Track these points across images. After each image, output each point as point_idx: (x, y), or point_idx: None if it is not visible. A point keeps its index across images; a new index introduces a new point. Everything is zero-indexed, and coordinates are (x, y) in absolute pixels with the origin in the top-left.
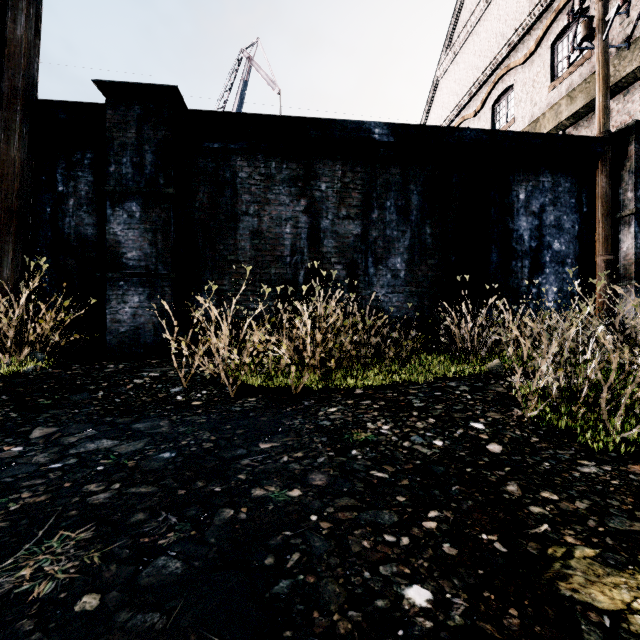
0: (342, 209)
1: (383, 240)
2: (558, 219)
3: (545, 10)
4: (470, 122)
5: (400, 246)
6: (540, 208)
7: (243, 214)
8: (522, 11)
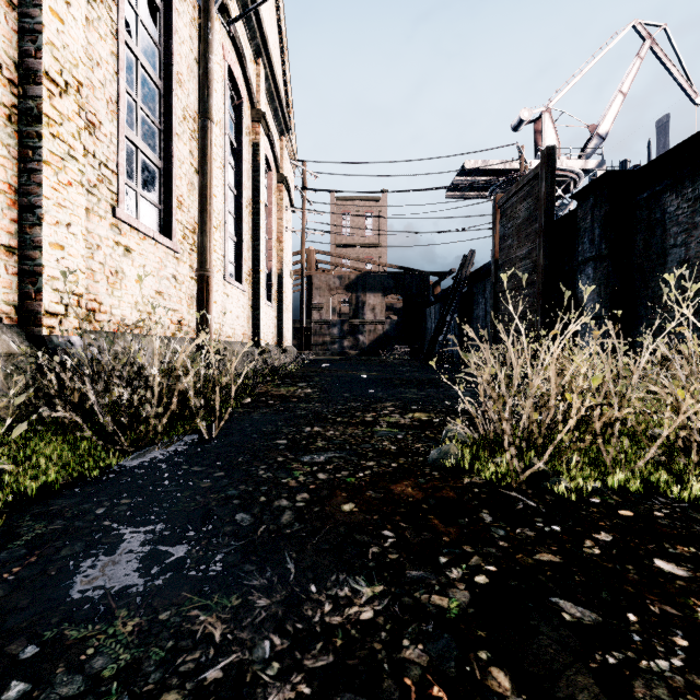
0: None
1: None
2: None
3: None
4: None
5: None
6: None
7: (671, 247)
8: None
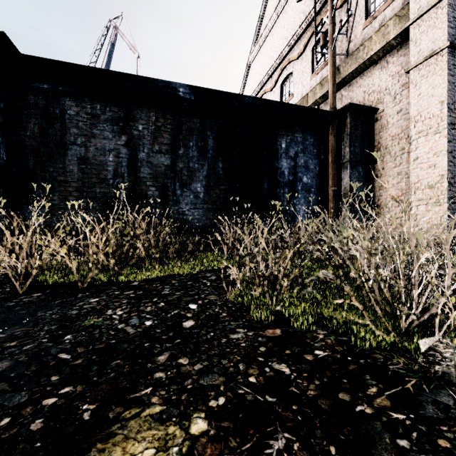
0: (155, 145)
1: (187, 170)
2: (306, 162)
3: (308, 26)
4: (269, 94)
5: (200, 175)
6: (295, 154)
7: (71, 144)
8: (296, 24)
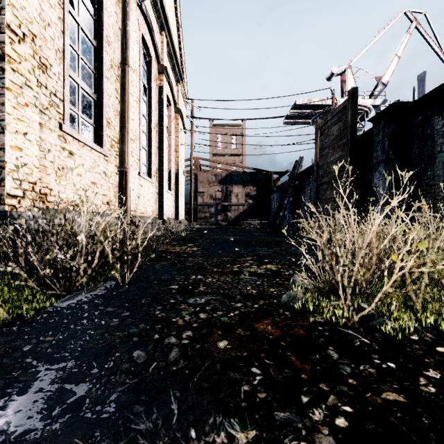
0: None
1: None
2: None
3: None
4: None
5: None
6: None
7: (438, 153)
8: None
